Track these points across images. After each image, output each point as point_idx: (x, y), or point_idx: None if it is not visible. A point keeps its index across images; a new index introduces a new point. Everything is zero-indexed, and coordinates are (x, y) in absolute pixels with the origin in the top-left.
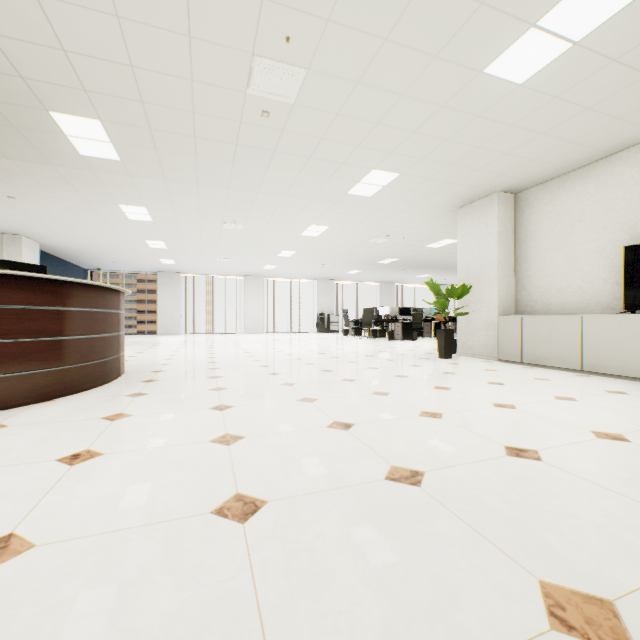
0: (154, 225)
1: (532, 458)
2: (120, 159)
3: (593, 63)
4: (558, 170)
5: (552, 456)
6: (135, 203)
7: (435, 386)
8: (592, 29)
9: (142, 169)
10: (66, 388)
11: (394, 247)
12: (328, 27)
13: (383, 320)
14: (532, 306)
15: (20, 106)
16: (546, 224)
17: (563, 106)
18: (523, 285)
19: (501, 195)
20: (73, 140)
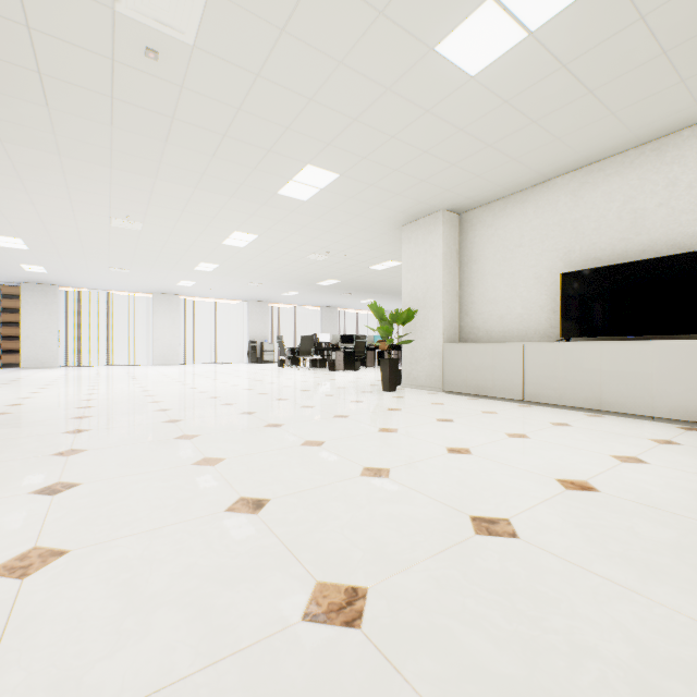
0: None
1: (507, 534)
2: None
3: (545, 65)
4: (501, 191)
5: (528, 527)
6: None
7: (380, 428)
8: (548, 18)
9: None
10: None
11: (335, 266)
12: None
13: (323, 348)
14: (476, 333)
15: None
16: (489, 248)
17: (512, 114)
18: (467, 311)
19: (446, 214)
20: None
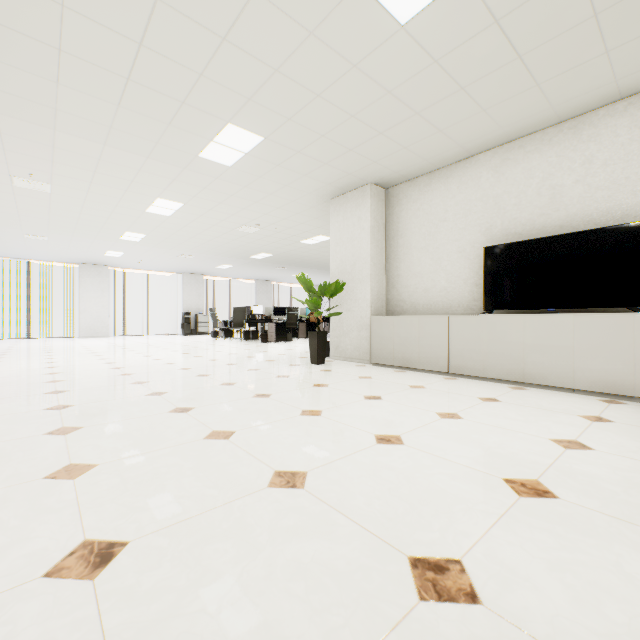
0: None
1: (464, 596)
2: None
3: (477, 18)
4: (426, 166)
5: (490, 576)
6: None
7: (303, 410)
8: None
9: None
10: None
11: (267, 240)
12: None
13: (256, 320)
14: (402, 306)
15: None
16: (415, 222)
17: (441, 77)
18: (394, 284)
19: (374, 188)
20: None
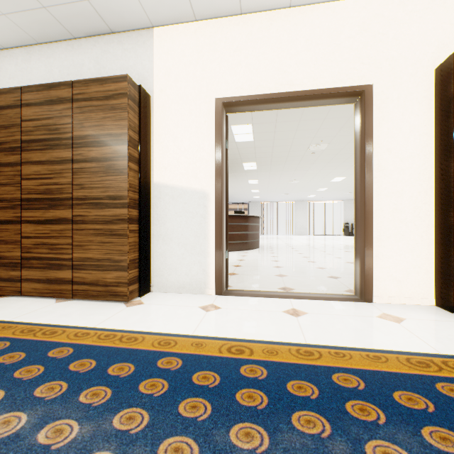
0: (258, 185)
1: None
2: (256, 169)
3: None
4: None
5: None
6: (254, 179)
7: None
8: None
9: (262, 170)
10: (252, 247)
11: None
12: (335, 137)
13: None
14: None
15: (235, 163)
16: None
17: None
18: None
19: None
20: (244, 167)
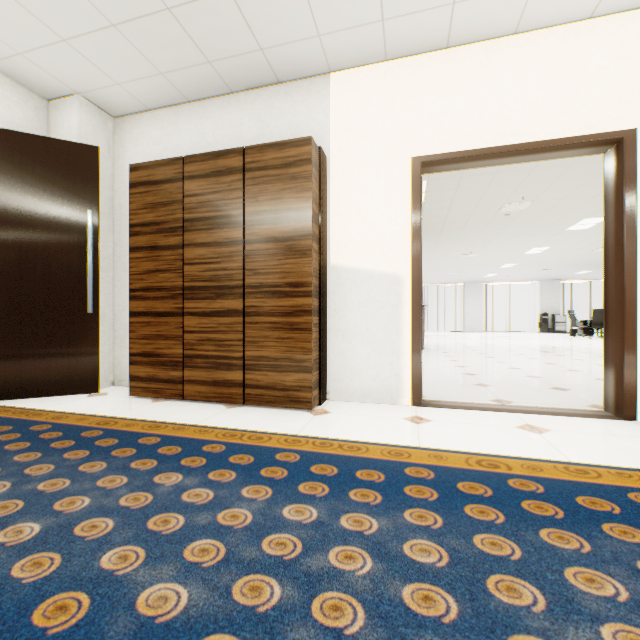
0: None
1: None
2: None
3: None
4: None
5: None
6: None
7: None
8: None
9: (426, 241)
10: None
11: None
12: (544, 192)
13: None
14: None
15: None
16: None
17: None
18: None
19: None
20: None
